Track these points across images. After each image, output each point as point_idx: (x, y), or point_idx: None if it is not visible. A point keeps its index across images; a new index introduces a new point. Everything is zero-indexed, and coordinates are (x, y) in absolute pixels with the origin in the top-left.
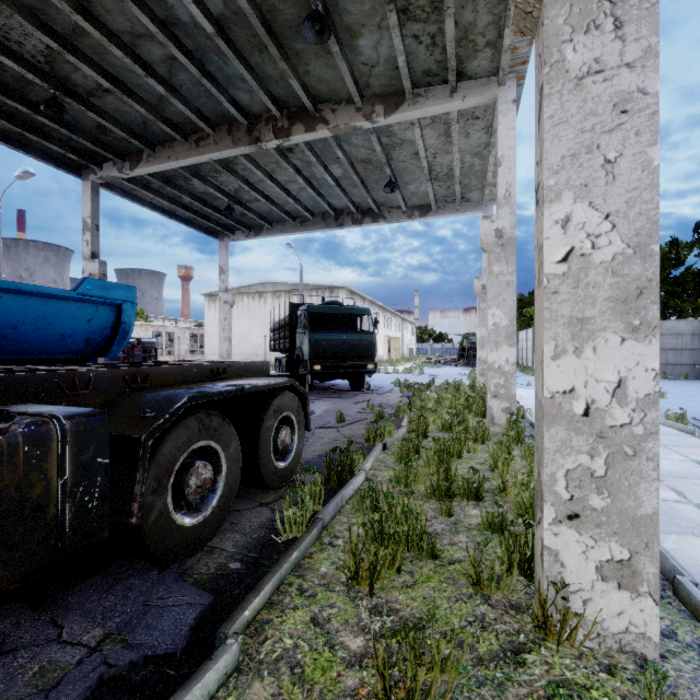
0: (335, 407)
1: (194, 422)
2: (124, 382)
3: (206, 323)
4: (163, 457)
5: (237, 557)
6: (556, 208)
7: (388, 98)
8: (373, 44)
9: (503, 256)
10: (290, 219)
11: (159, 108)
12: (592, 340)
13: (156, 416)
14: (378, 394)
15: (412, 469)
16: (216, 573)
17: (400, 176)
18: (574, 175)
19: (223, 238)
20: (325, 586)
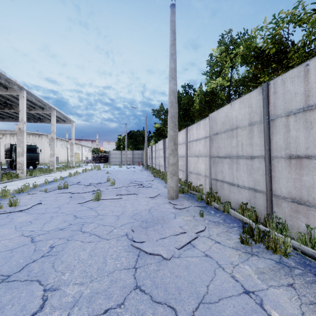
0: None
1: None
2: None
3: None
4: None
5: None
6: (17, 148)
7: (29, 108)
8: None
9: (52, 141)
10: (11, 118)
11: None
12: (20, 157)
13: None
14: None
15: None
16: None
17: (44, 115)
18: (19, 146)
19: None
20: None
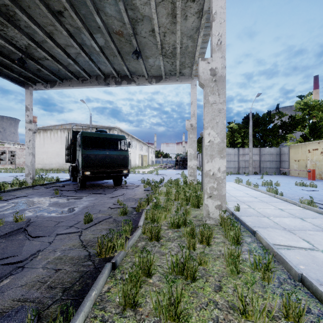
0: (94, 202)
1: None
2: None
3: None
4: None
5: None
6: None
7: None
8: None
9: (216, 89)
10: (74, 77)
11: None
12: None
13: None
14: (130, 188)
15: None
16: None
17: (143, 50)
18: None
19: (28, 87)
20: None
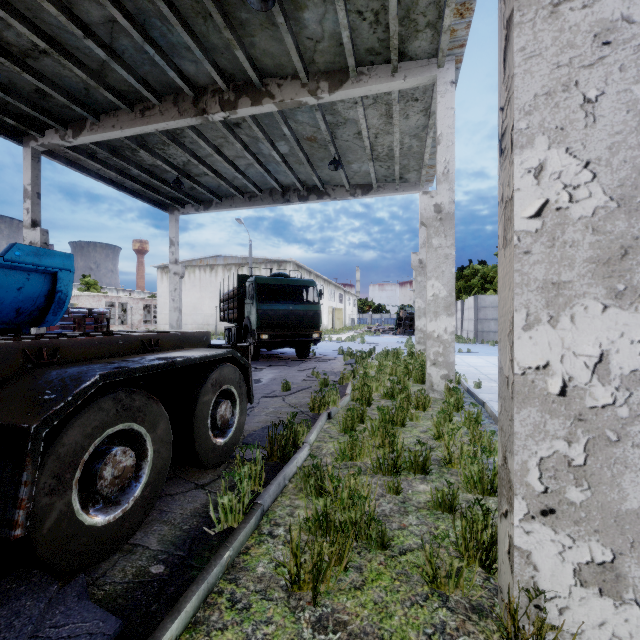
0: (281, 375)
1: (109, 403)
2: (24, 357)
3: (158, 294)
4: (65, 448)
5: (162, 557)
6: (528, 154)
7: (333, 75)
8: (318, 18)
9: (442, 230)
10: (238, 194)
11: (101, 74)
12: (569, 308)
13: (56, 398)
14: (323, 361)
15: (358, 442)
16: (132, 582)
17: (344, 155)
18: (549, 116)
19: (173, 212)
20: (261, 593)
